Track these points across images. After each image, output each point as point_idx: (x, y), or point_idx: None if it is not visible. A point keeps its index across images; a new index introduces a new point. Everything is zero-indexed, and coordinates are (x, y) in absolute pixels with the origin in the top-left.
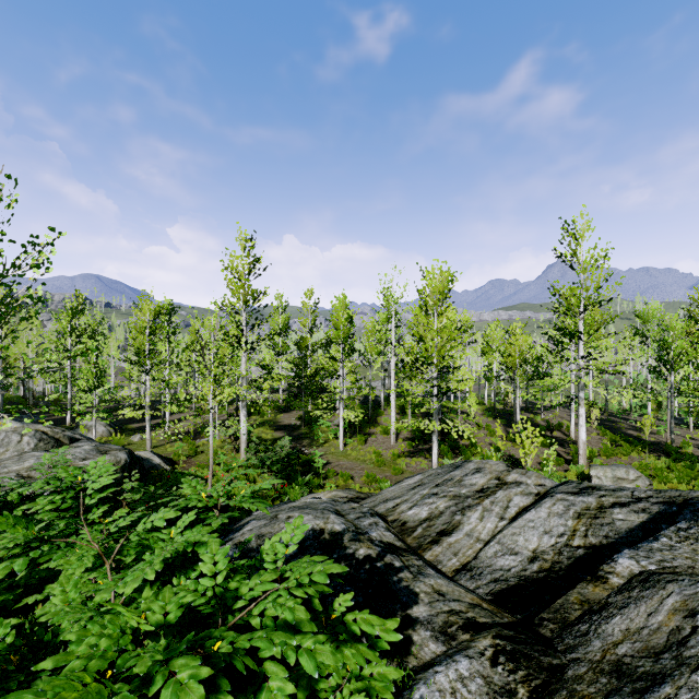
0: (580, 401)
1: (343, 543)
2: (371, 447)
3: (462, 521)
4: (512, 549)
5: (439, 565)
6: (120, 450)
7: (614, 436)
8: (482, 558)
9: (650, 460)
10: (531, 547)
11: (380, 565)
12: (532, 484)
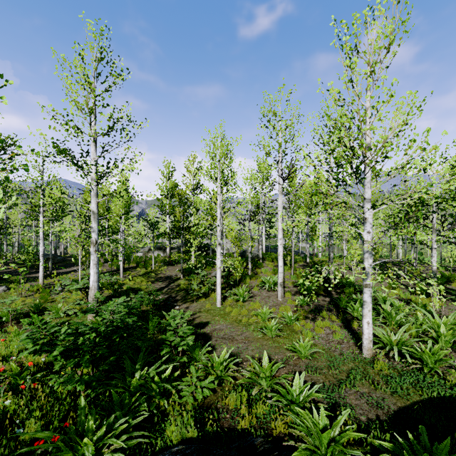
0: None
1: None
2: (255, 303)
3: None
4: None
5: None
6: None
7: None
8: None
9: None
10: None
11: None
12: None
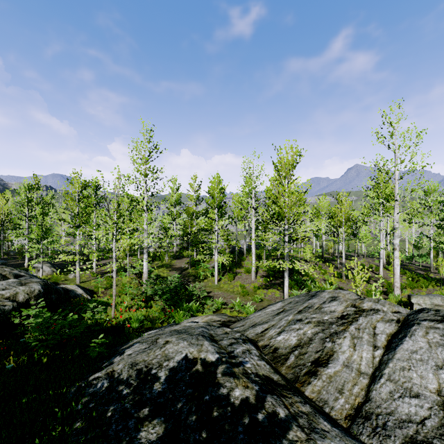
0: (395, 246)
1: (216, 378)
2: (238, 282)
3: (334, 349)
4: (410, 390)
5: (325, 406)
6: (37, 282)
7: (411, 274)
8: (376, 401)
9: (443, 291)
10: (432, 387)
11: (262, 417)
12: (389, 311)
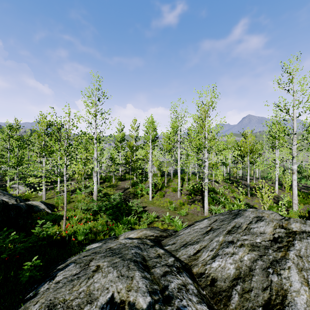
0: (294, 171)
1: None
2: (167, 198)
3: (284, 286)
4: None
5: None
6: None
7: (300, 192)
8: None
9: None
10: None
11: None
12: None
